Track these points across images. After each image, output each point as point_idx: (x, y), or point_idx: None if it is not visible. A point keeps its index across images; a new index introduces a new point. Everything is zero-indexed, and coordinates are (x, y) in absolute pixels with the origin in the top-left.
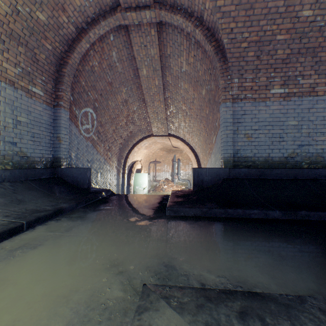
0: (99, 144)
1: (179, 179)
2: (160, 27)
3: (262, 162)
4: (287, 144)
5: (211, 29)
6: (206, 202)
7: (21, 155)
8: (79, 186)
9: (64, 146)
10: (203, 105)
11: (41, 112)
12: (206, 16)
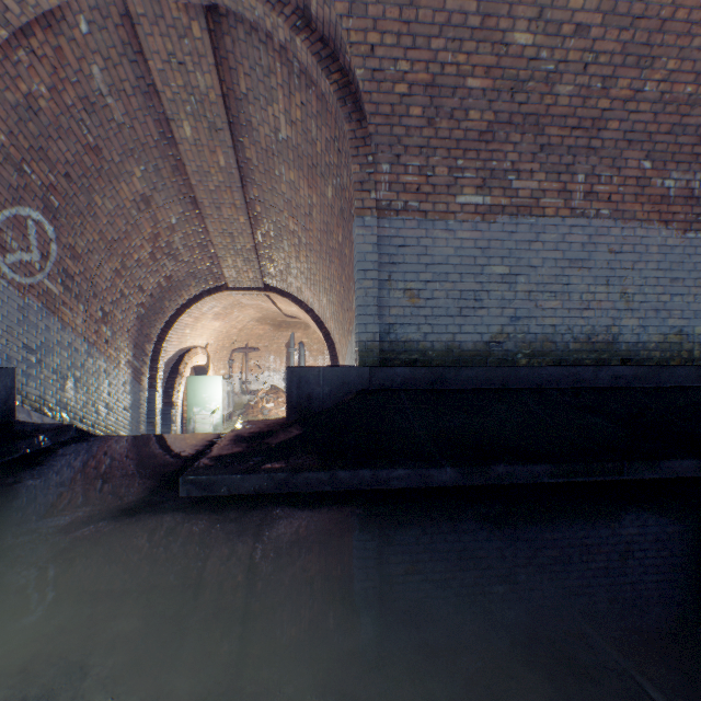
0: (68, 306)
1: None
2: (215, 21)
3: (440, 352)
4: (489, 314)
5: (330, 42)
6: (296, 454)
7: None
8: None
9: None
10: (332, 222)
11: None
12: (315, 7)
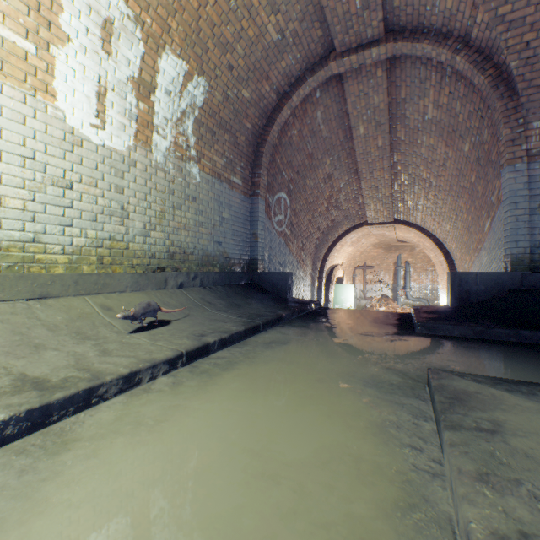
0: (291, 241)
1: (406, 297)
2: (390, 63)
3: None
4: None
5: (485, 50)
6: (479, 320)
7: (224, 256)
8: (279, 295)
9: (261, 245)
10: (464, 168)
11: (239, 205)
12: (475, 33)
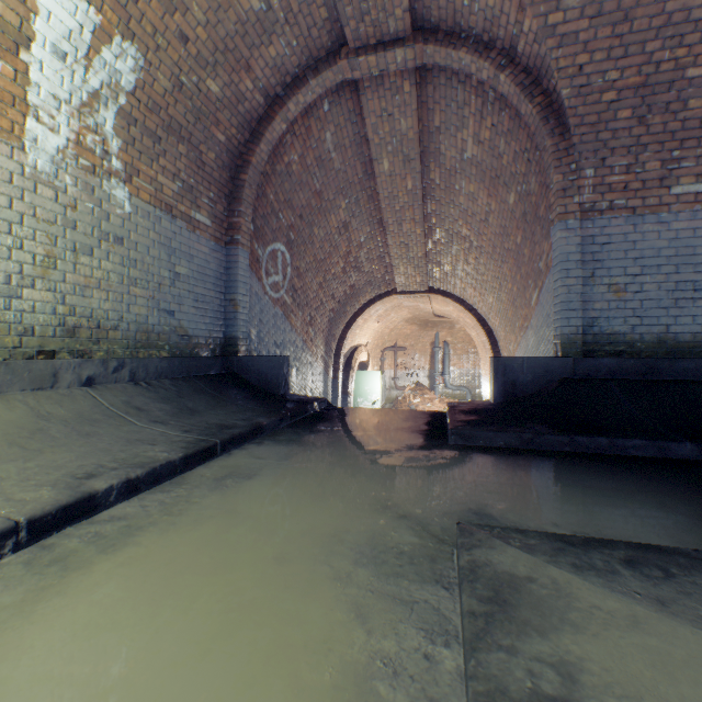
0: (293, 313)
1: (445, 385)
2: (421, 76)
3: (650, 344)
4: None
5: (533, 71)
6: (527, 423)
7: (180, 332)
8: (269, 390)
9: (243, 316)
10: (509, 225)
11: (207, 256)
12: (522, 46)
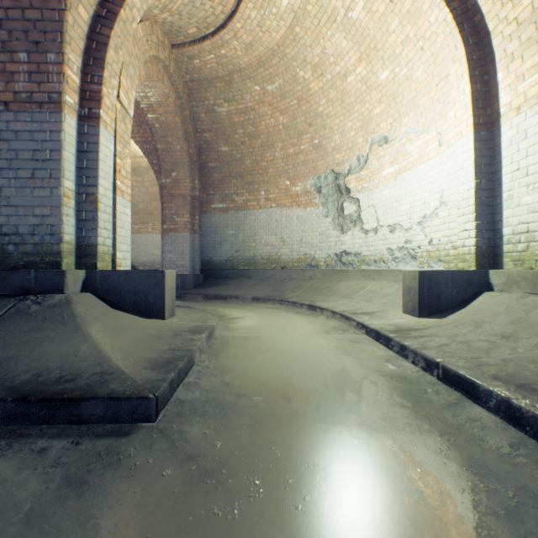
0: None
1: None
2: None
3: None
4: None
5: None
6: None
7: None
8: None
9: None
10: None
11: None
12: None
